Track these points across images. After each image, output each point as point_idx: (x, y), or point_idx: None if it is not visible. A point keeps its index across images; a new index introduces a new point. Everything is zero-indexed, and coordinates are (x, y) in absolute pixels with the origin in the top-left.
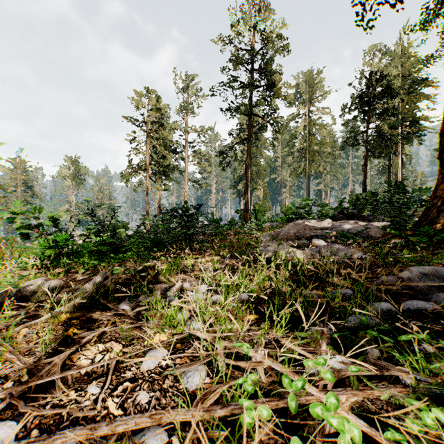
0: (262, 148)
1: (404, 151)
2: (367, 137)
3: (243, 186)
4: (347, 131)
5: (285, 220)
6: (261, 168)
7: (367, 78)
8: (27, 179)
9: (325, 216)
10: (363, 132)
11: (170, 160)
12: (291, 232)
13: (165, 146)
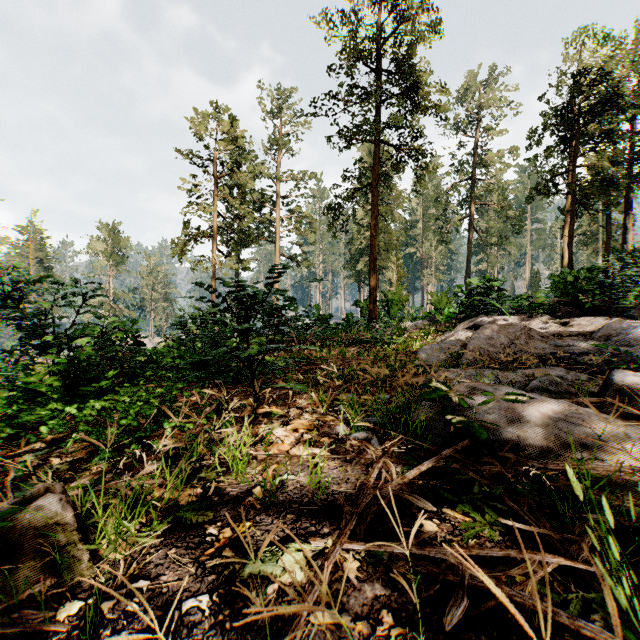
0: (394, 206)
1: (630, 205)
2: (574, 178)
3: (365, 265)
4: (536, 172)
5: (450, 316)
6: (392, 236)
7: (575, 81)
8: (42, 256)
9: (538, 309)
10: (568, 171)
11: (249, 221)
12: (496, 344)
13: (242, 198)
